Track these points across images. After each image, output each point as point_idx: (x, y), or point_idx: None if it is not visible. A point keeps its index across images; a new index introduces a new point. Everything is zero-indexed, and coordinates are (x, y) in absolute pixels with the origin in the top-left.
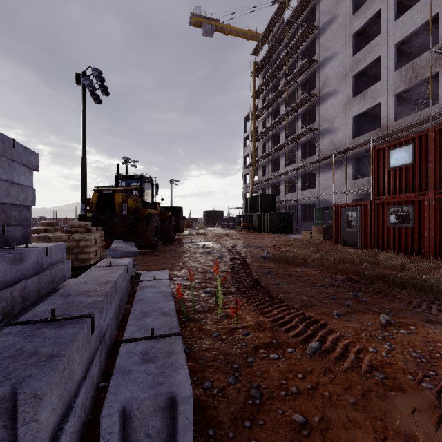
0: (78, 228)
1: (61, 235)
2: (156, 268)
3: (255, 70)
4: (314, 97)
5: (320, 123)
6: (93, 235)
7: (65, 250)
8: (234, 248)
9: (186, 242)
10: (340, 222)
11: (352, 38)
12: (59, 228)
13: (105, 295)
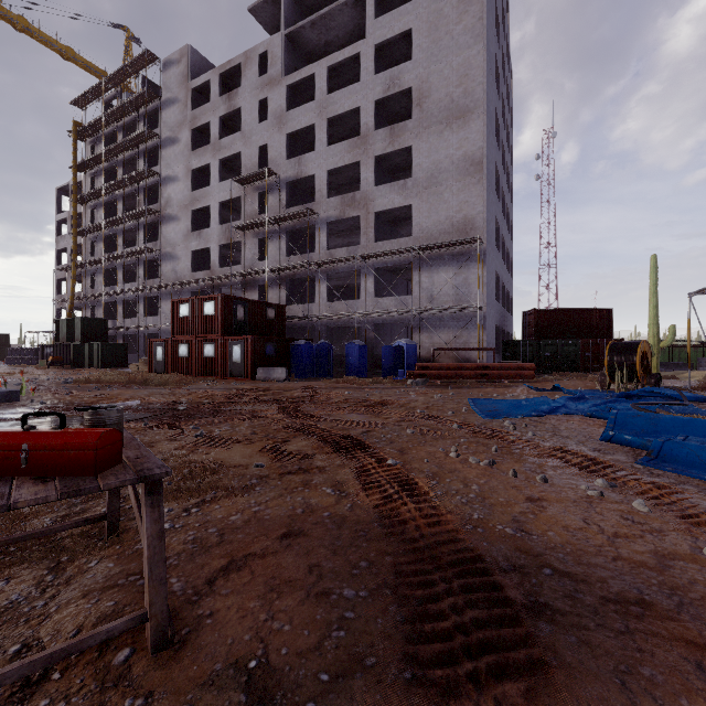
0: None
1: None
2: None
3: (76, 134)
4: (157, 212)
5: (164, 244)
6: None
7: None
8: (34, 380)
9: None
10: (153, 354)
11: (191, 173)
12: None
13: None
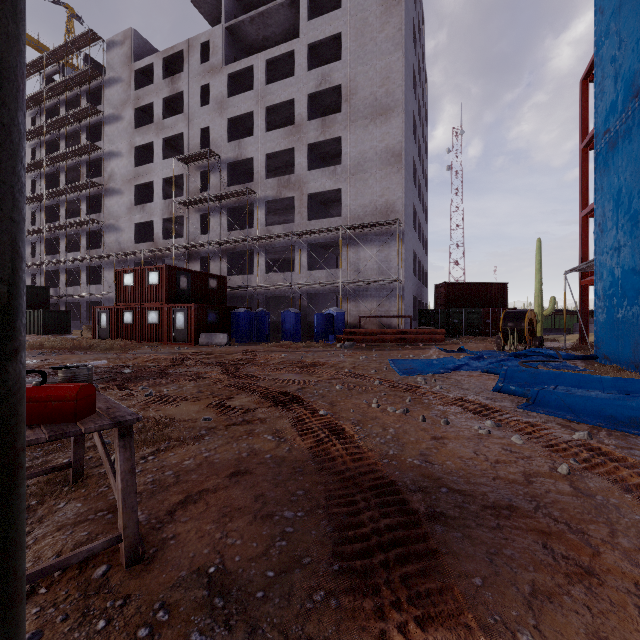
0: None
1: None
2: None
3: None
4: (100, 185)
5: (107, 216)
6: None
7: None
8: None
9: None
10: (97, 321)
11: (135, 150)
12: None
13: None
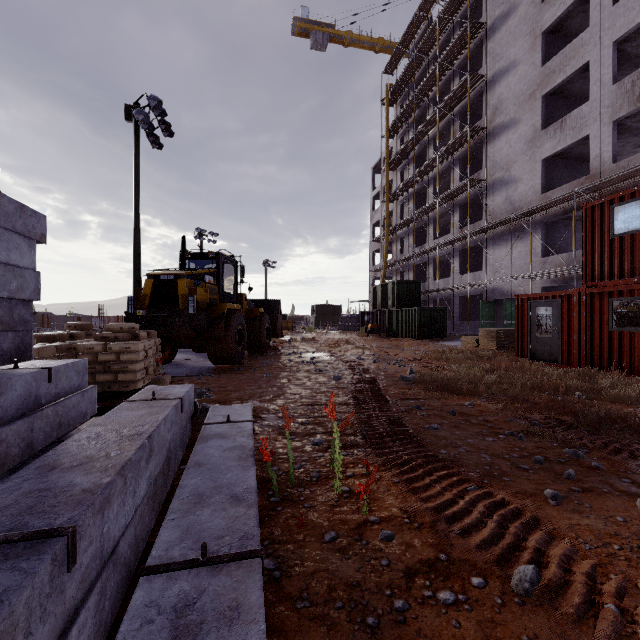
0: (118, 333)
1: (93, 343)
2: (236, 396)
3: (388, 96)
4: (480, 131)
5: (490, 171)
6: (141, 343)
7: (86, 371)
8: (358, 364)
9: (286, 353)
10: (526, 322)
11: (541, 37)
12: (93, 332)
13: (120, 469)
